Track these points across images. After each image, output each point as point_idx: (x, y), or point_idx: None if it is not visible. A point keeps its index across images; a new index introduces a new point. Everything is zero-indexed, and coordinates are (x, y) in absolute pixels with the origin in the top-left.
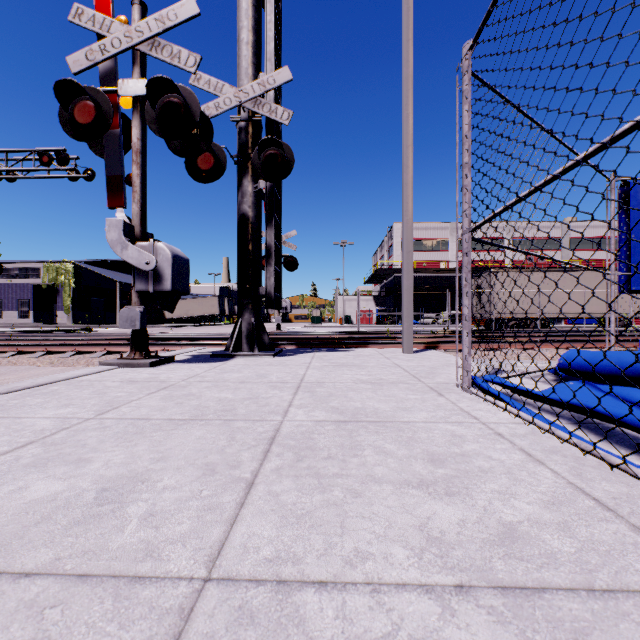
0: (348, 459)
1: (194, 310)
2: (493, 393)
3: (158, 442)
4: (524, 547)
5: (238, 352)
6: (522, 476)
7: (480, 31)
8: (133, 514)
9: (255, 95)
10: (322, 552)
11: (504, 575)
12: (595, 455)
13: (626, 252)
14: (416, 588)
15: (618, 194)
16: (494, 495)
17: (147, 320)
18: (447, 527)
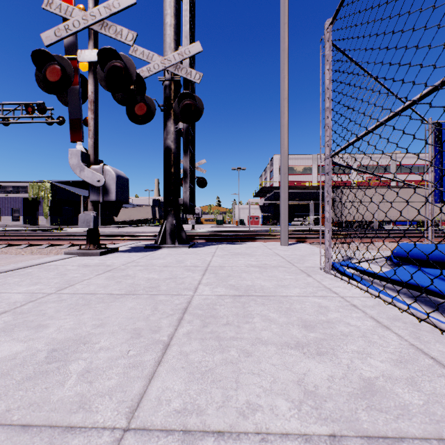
0: (242, 325)
1: (135, 215)
2: (347, 274)
3: (100, 312)
4: (382, 400)
5: (164, 245)
6: (374, 339)
7: (338, 11)
8: (73, 371)
9: (176, 62)
10: (220, 404)
11: (368, 425)
12: (428, 322)
13: (439, 173)
14: (297, 437)
15: (434, 132)
16: (354, 355)
17: (102, 222)
18: (319, 382)
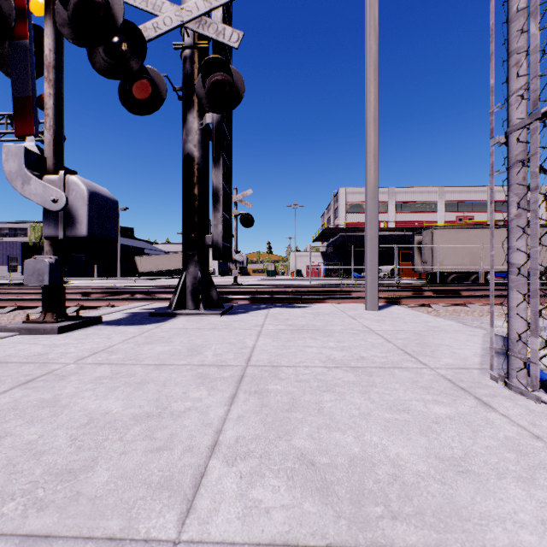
0: None
1: (164, 265)
2: None
3: None
4: None
5: (182, 310)
6: None
7: None
8: None
9: (199, 13)
10: None
11: None
12: None
13: None
14: None
15: None
16: None
17: (122, 273)
18: None
